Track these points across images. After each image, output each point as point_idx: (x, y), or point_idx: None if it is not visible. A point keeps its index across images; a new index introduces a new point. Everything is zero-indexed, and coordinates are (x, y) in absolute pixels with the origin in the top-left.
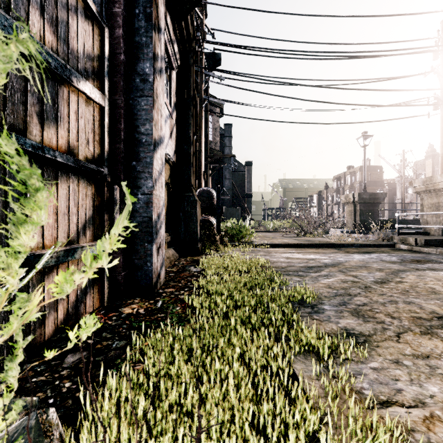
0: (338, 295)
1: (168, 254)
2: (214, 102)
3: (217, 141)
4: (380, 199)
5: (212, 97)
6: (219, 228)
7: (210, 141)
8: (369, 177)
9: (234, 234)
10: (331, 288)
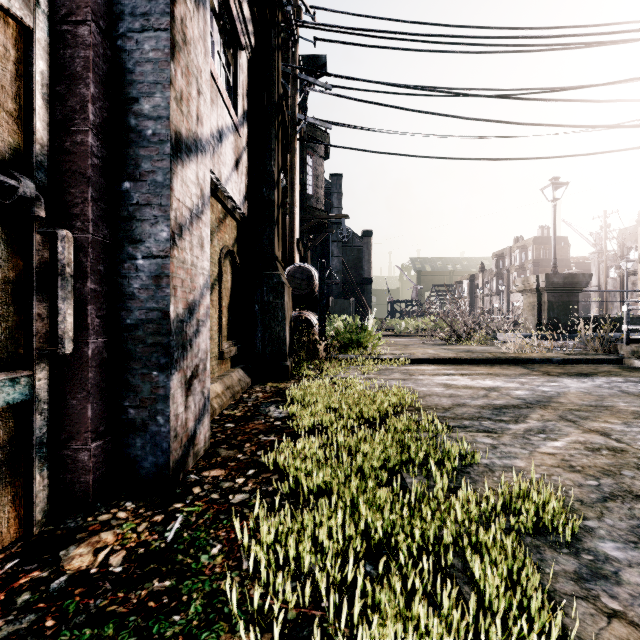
0: (610, 496)
1: (230, 380)
2: (315, 134)
3: (320, 196)
4: (581, 283)
5: (312, 118)
6: (324, 331)
7: (310, 196)
8: (547, 254)
9: (348, 341)
10: (577, 472)
